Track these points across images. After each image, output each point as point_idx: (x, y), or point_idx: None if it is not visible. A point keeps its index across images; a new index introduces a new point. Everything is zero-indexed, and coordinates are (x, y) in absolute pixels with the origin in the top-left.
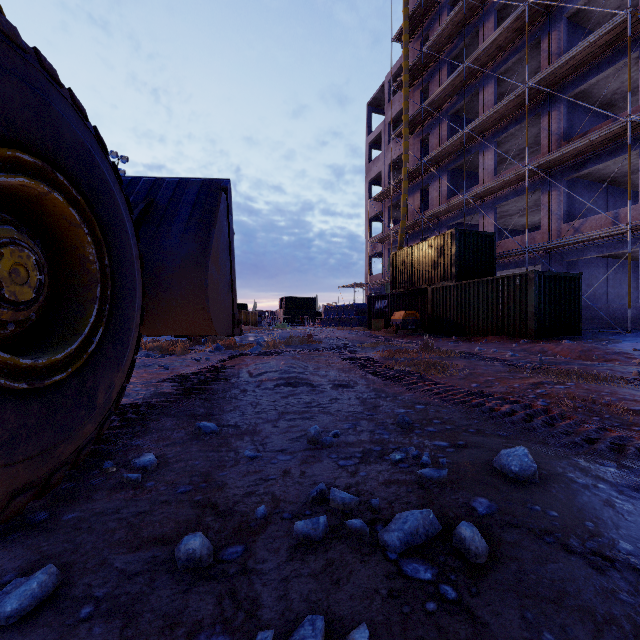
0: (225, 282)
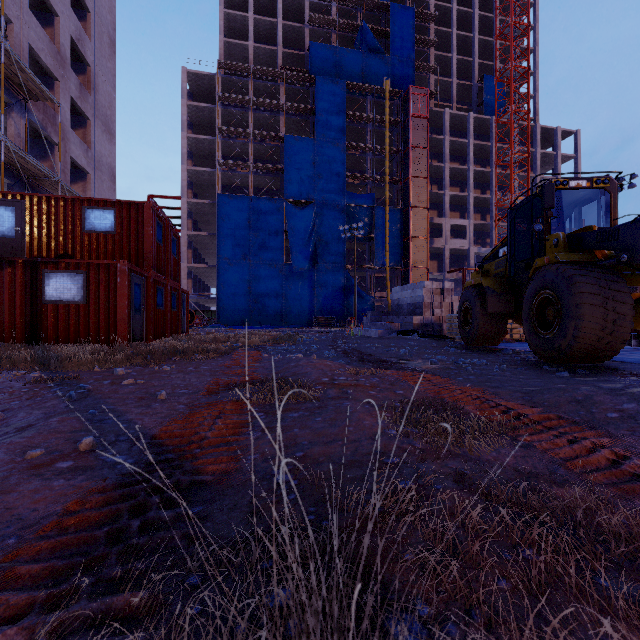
0: None
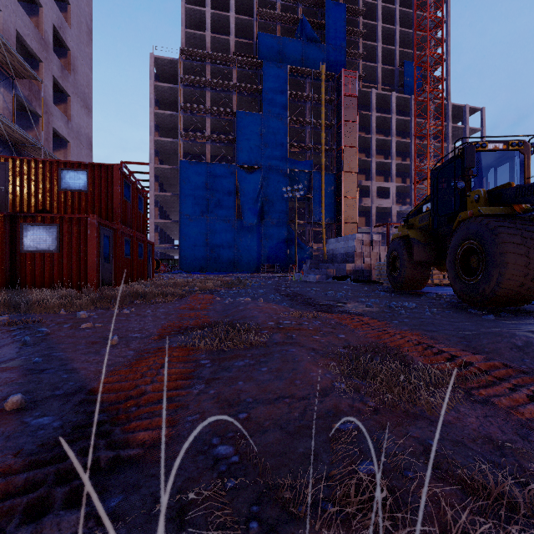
0: None
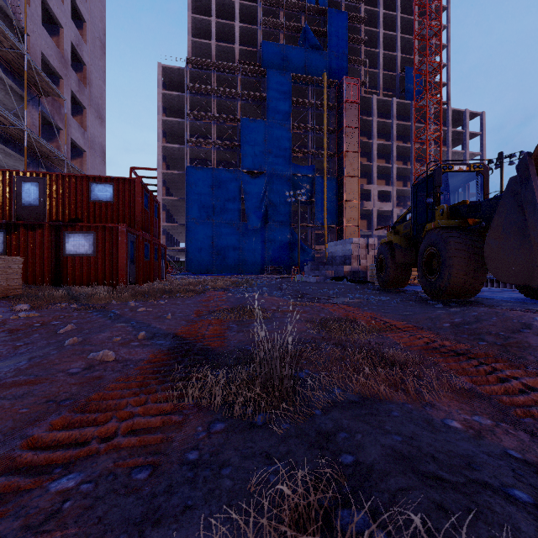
0: (516, 242)
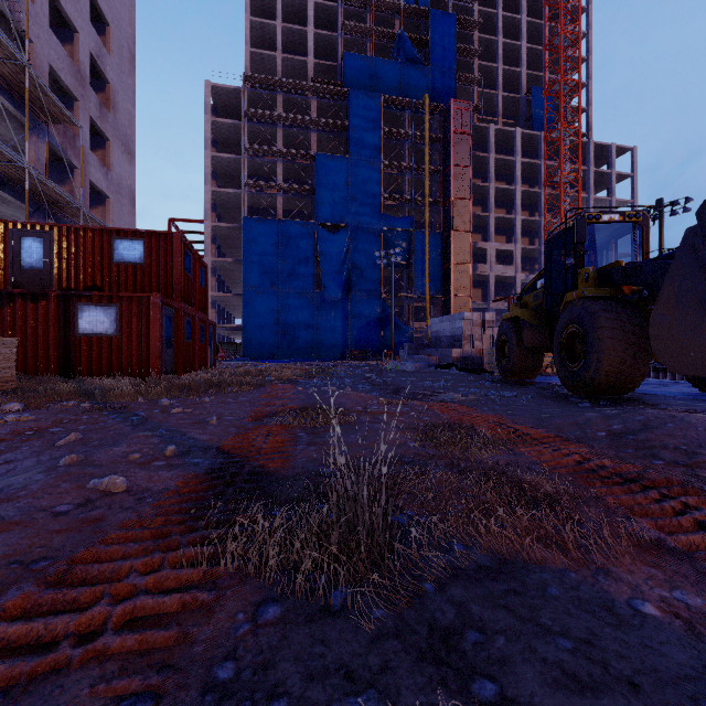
0: (696, 318)
